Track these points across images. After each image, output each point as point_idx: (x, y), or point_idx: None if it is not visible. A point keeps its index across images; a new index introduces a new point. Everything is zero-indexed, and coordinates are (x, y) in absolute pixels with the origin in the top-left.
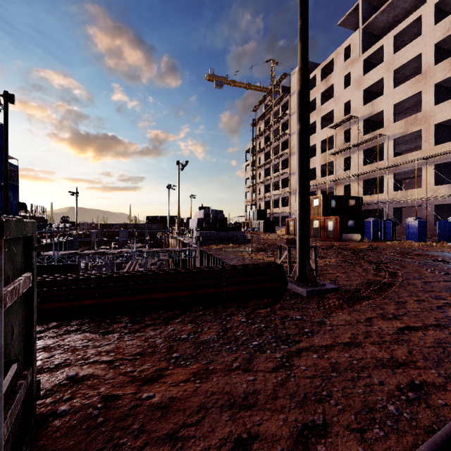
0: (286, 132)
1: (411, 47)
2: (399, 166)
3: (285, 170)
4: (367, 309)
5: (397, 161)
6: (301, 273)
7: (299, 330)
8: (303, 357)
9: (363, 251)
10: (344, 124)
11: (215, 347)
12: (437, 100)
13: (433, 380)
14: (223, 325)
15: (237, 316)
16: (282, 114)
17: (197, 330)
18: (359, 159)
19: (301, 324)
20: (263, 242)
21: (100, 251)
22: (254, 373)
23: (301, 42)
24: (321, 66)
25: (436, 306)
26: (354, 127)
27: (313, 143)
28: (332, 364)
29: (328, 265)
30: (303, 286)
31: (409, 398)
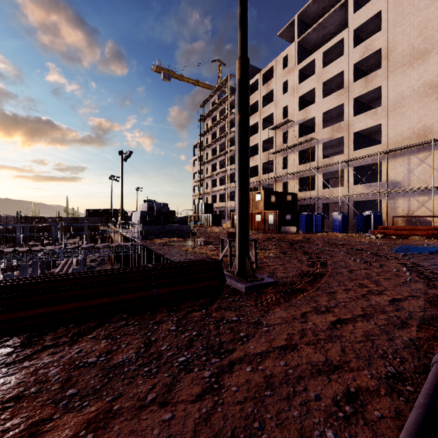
0: (232, 130)
1: (336, 64)
2: (327, 167)
3: (231, 166)
4: (302, 303)
5: (325, 162)
6: (240, 267)
7: (234, 335)
8: (235, 373)
9: (299, 242)
10: (282, 126)
11: (129, 372)
12: (356, 112)
13: (367, 385)
14: (147, 337)
15: (166, 324)
16: (228, 112)
17: (112, 349)
18: (295, 159)
19: (237, 327)
20: (209, 235)
21: (17, 249)
22: (173, 407)
23: (240, 30)
24: (263, 71)
25: (361, 294)
26: (290, 130)
27: (256, 142)
28: (266, 378)
29: (268, 257)
30: (242, 281)
31: (347, 414)
